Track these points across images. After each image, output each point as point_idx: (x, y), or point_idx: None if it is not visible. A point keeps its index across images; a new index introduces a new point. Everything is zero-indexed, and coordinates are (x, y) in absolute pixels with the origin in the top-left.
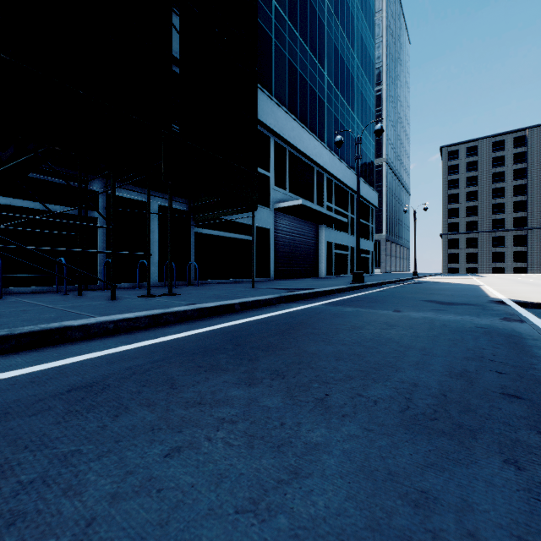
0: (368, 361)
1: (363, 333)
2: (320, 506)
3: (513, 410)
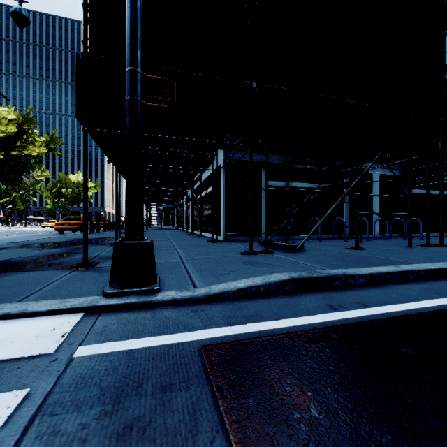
0: None
1: None
2: None
3: None
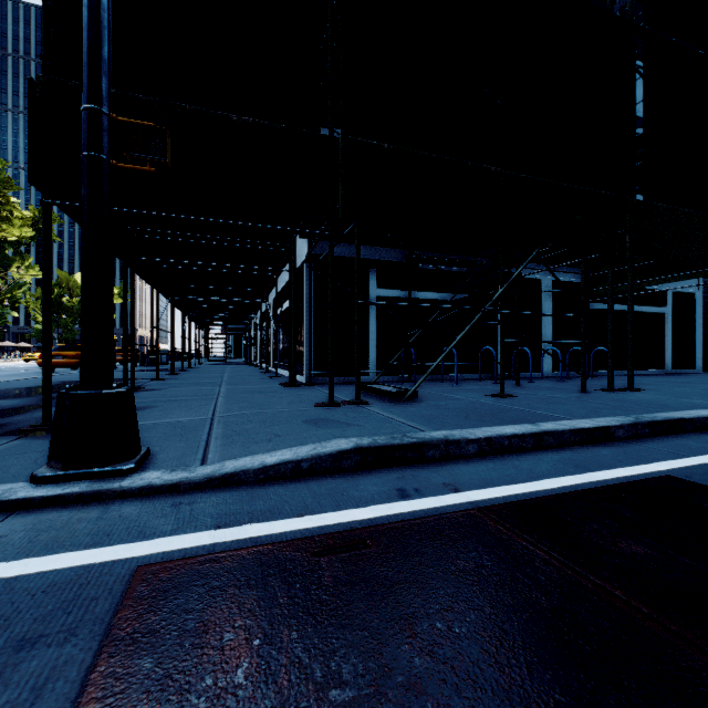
0: None
1: None
2: None
3: None
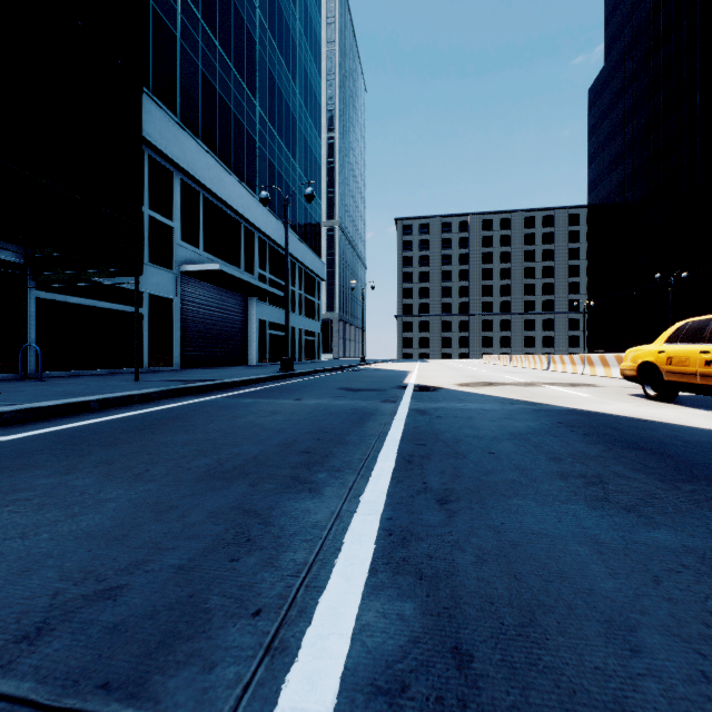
0: (216, 443)
1: (238, 422)
2: (83, 525)
3: (295, 460)
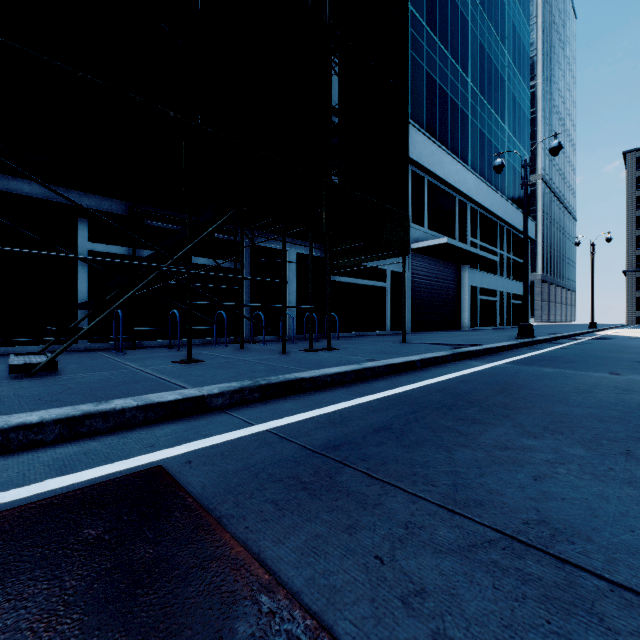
0: (639, 424)
1: (599, 397)
2: None
3: None
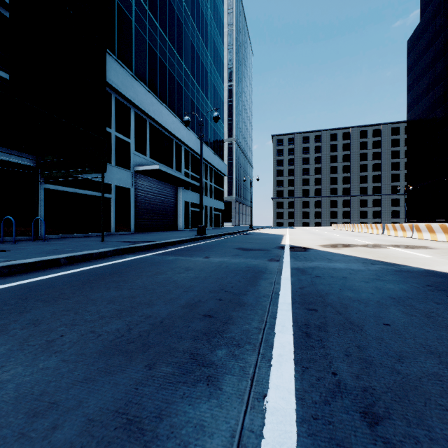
0: (135, 301)
1: (159, 278)
2: None
3: (197, 326)
